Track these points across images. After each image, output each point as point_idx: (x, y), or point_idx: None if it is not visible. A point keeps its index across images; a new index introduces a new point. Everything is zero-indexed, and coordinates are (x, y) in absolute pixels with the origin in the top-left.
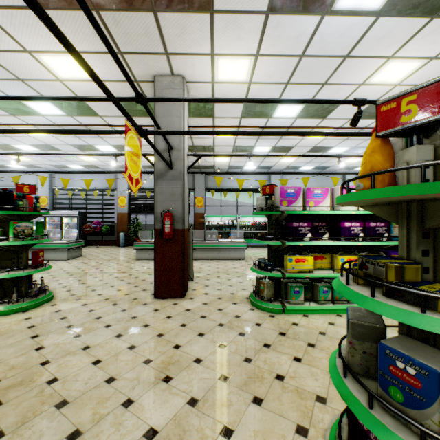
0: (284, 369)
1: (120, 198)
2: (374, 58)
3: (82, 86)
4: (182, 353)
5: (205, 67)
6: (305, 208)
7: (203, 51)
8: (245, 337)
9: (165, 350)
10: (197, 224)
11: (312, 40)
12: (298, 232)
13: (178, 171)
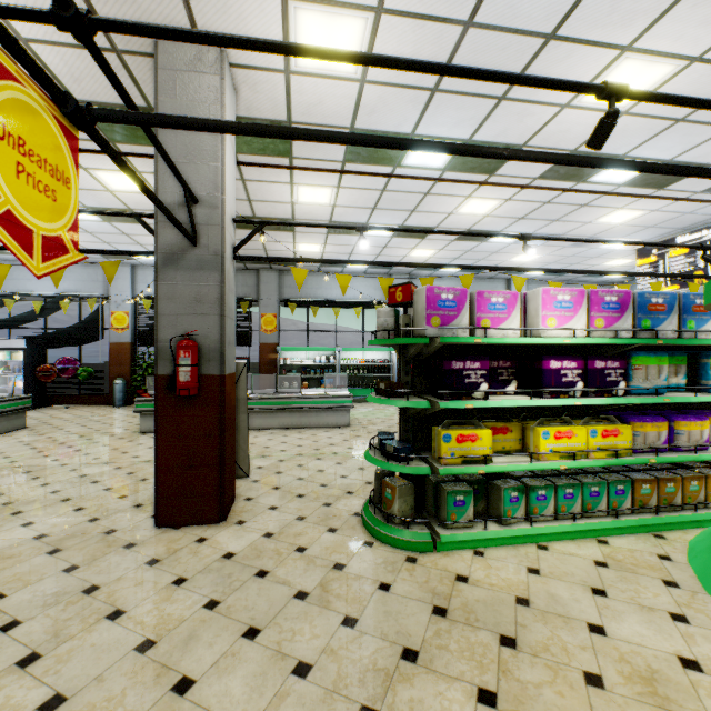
0: None
1: (116, 314)
2: (598, 47)
3: None
4: (194, 709)
5: (269, 28)
6: (474, 332)
7: None
8: (358, 633)
9: (146, 707)
10: (265, 363)
11: None
12: (462, 381)
13: (211, 251)
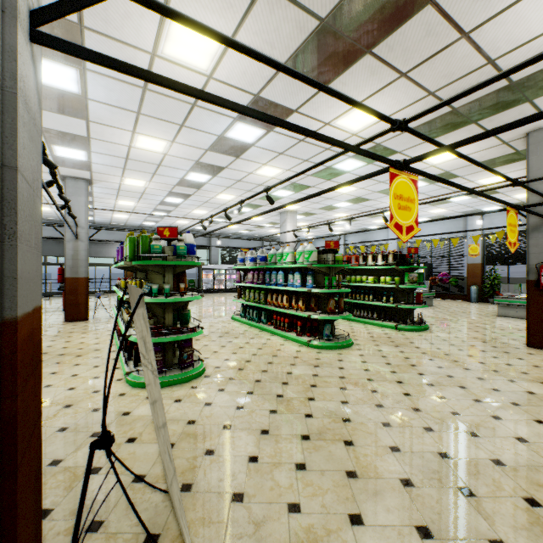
0: None
1: (470, 246)
2: None
3: (449, 164)
4: None
5: None
6: None
7: None
8: None
9: (541, 373)
10: None
11: None
12: None
13: None
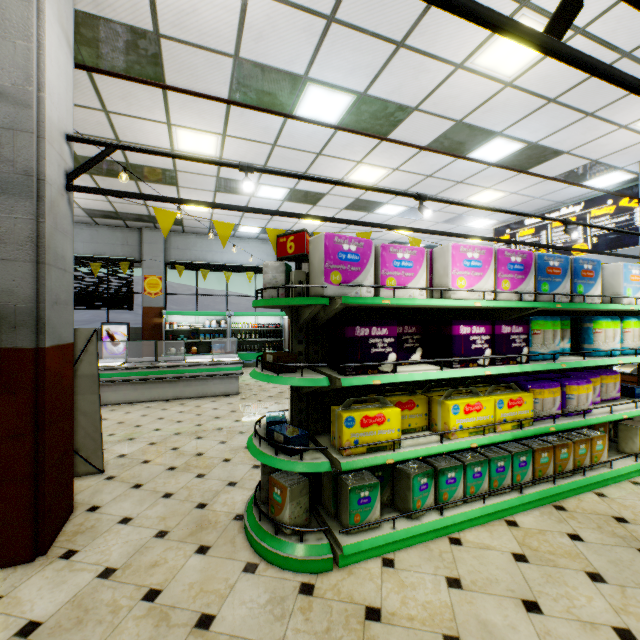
0: None
1: None
2: None
3: None
4: None
5: None
6: (378, 293)
7: None
8: None
9: None
10: (149, 328)
11: None
12: (367, 351)
13: (18, 168)
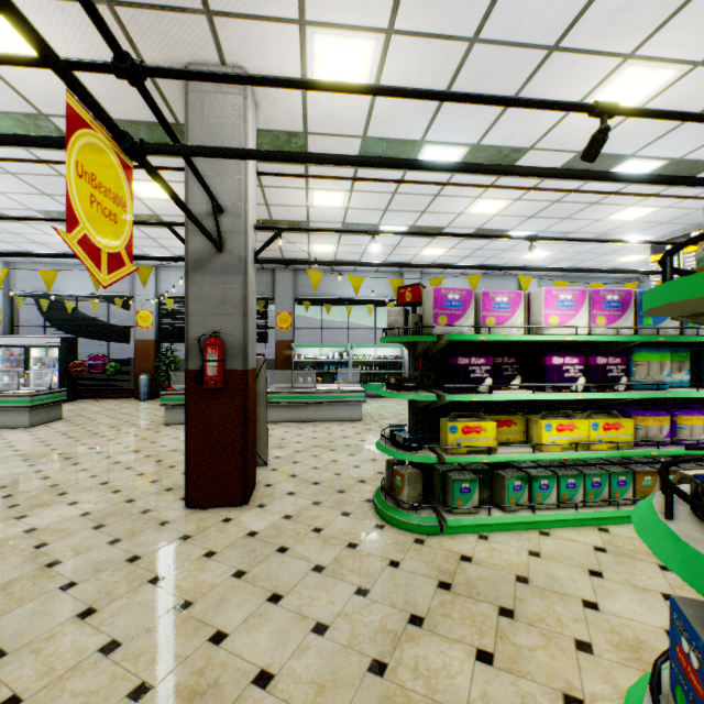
0: (460, 690)
1: (141, 313)
2: (601, 56)
3: (35, 81)
4: (228, 656)
5: (288, 51)
6: (479, 330)
7: (284, 12)
8: (370, 601)
9: (188, 652)
10: (280, 359)
11: (496, 4)
12: (467, 376)
13: (235, 256)
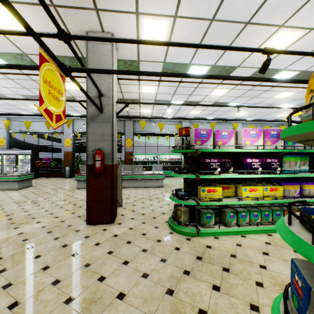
0: (205, 302)
1: (66, 139)
2: (268, 26)
3: (22, 39)
4: (106, 286)
5: (131, 25)
6: (215, 147)
7: (129, 9)
8: (166, 264)
9: (89, 285)
10: (127, 160)
11: (222, 4)
12: (209, 167)
13: (108, 115)
